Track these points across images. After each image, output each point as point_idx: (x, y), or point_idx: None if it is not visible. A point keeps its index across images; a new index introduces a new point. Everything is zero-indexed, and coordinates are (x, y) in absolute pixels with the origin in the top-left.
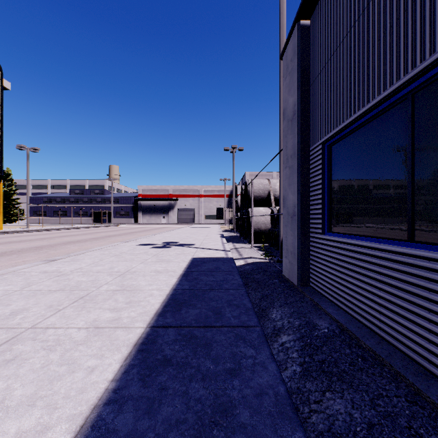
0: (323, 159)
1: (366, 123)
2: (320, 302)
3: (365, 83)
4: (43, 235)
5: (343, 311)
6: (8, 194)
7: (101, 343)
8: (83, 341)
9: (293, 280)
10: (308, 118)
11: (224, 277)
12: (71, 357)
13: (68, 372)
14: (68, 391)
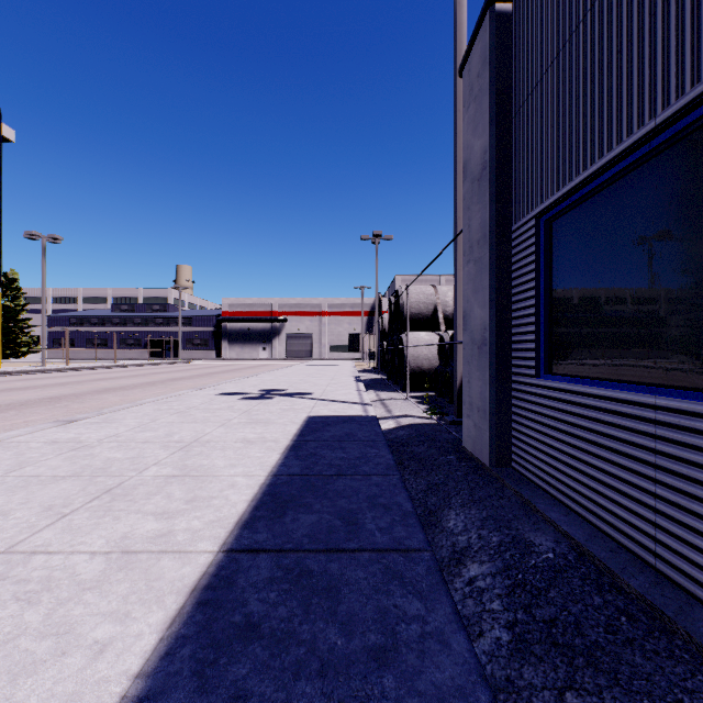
0: (537, 245)
1: (623, 174)
2: (534, 498)
3: (624, 100)
4: (66, 378)
5: (577, 516)
6: (13, 311)
7: (129, 586)
8: (94, 582)
9: (483, 457)
10: (509, 175)
11: (361, 452)
12: (66, 619)
13: (53, 655)
14: (44, 702)
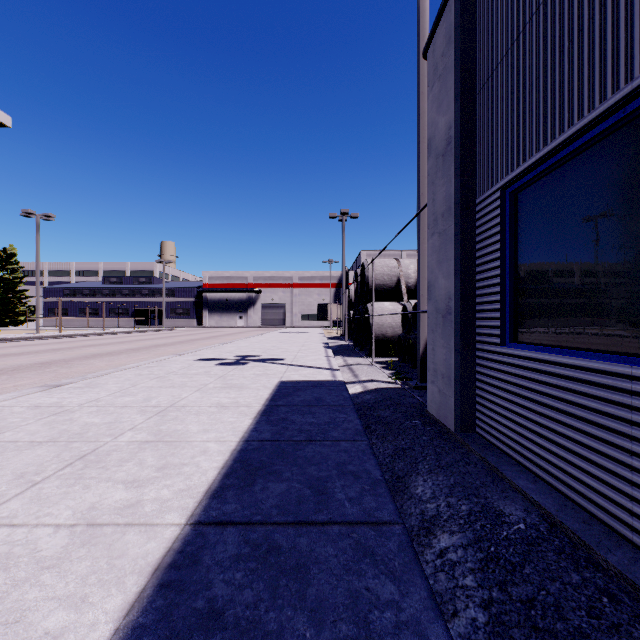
0: (502, 216)
1: (594, 142)
2: (500, 464)
3: (596, 66)
4: (58, 344)
5: (545, 484)
6: (12, 283)
7: (90, 564)
8: (54, 560)
9: (447, 422)
10: (473, 149)
11: (330, 417)
12: (18, 604)
13: None
14: None
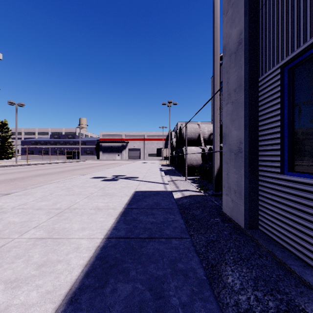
0: (282, 86)
1: None
2: (286, 259)
3: None
4: (24, 169)
5: None
6: (5, 138)
7: None
8: None
9: (239, 221)
10: (257, 46)
11: (164, 217)
12: None
13: None
14: None
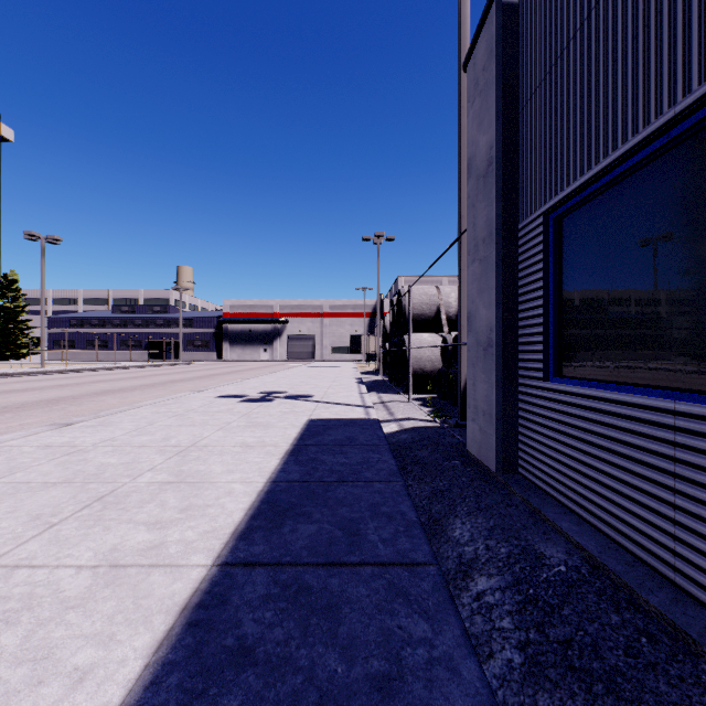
0: (546, 243)
1: (638, 167)
2: (543, 506)
3: (640, 88)
4: (65, 380)
5: (589, 525)
6: (13, 312)
7: (115, 604)
8: (79, 600)
9: (489, 462)
10: (515, 171)
11: (363, 457)
12: (45, 642)
13: (28, 684)
14: None
